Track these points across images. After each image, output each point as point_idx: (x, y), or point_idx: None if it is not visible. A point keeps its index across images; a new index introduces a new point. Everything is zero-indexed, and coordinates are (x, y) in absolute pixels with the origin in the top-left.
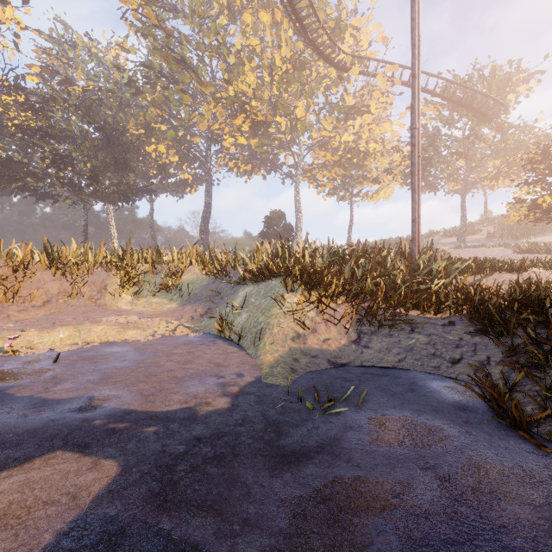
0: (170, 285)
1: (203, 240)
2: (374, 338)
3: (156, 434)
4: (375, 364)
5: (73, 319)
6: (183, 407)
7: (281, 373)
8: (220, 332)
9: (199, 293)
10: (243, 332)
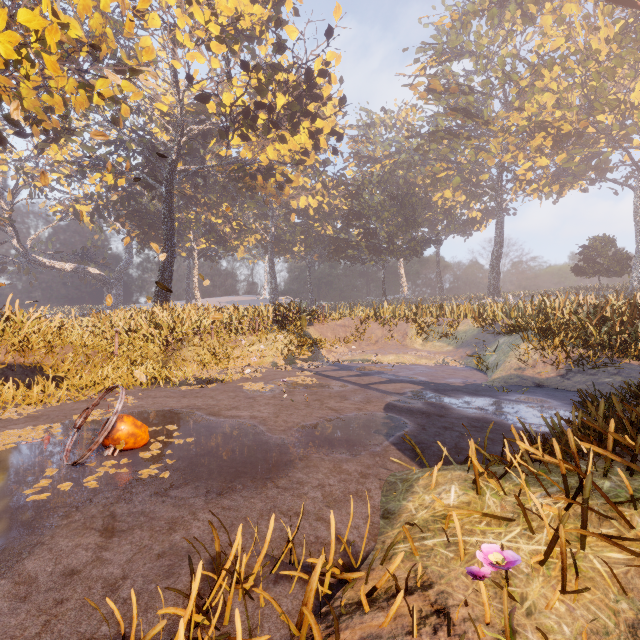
0: (448, 334)
1: (492, 283)
2: (578, 375)
3: (434, 385)
4: (567, 388)
5: (393, 351)
6: (444, 383)
7: (496, 382)
8: (477, 366)
9: (469, 341)
10: (490, 366)
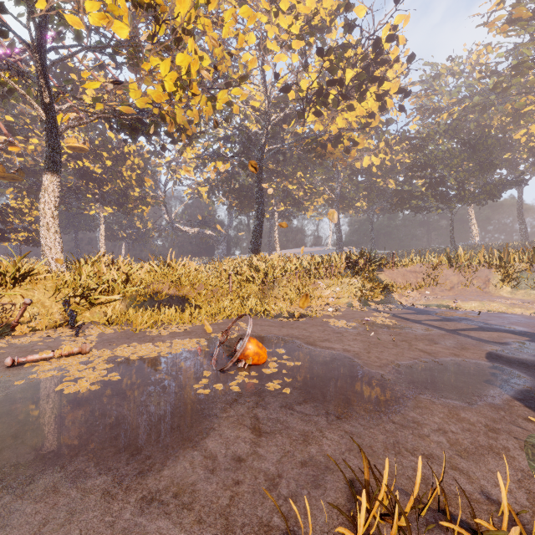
0: None
1: None
2: None
3: None
4: None
5: (475, 298)
6: None
7: None
8: None
9: None
10: None
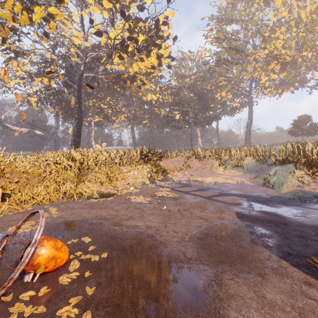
0: (238, 165)
1: (247, 139)
2: None
3: (251, 197)
4: None
5: (209, 175)
6: (256, 195)
7: (289, 195)
8: (263, 184)
9: (252, 169)
10: (274, 184)
